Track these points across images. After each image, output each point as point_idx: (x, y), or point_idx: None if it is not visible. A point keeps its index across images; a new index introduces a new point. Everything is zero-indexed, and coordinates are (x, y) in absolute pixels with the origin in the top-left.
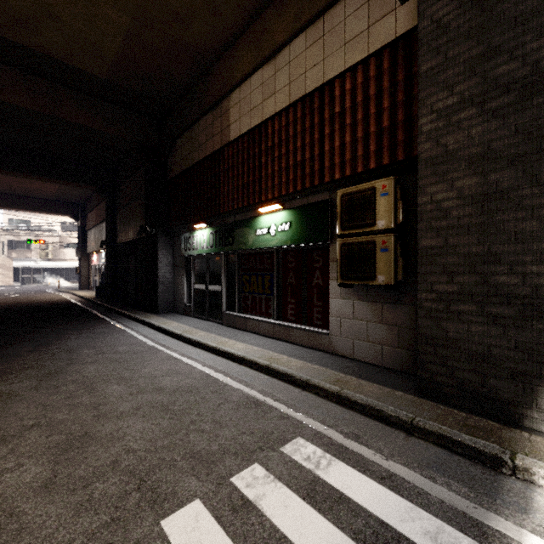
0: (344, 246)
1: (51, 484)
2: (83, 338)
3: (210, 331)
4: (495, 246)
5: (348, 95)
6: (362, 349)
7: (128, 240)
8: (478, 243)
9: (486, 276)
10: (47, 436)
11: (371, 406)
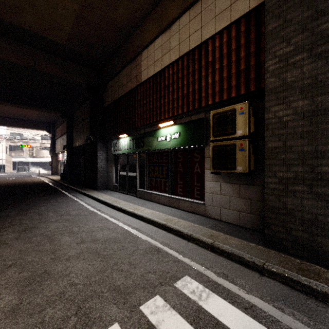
0: (215, 147)
1: (17, 309)
2: (50, 205)
3: (129, 201)
4: (321, 146)
5: (217, 50)
6: (226, 214)
7: (80, 145)
8: (308, 144)
9: (314, 167)
10: (19, 273)
11: (235, 254)
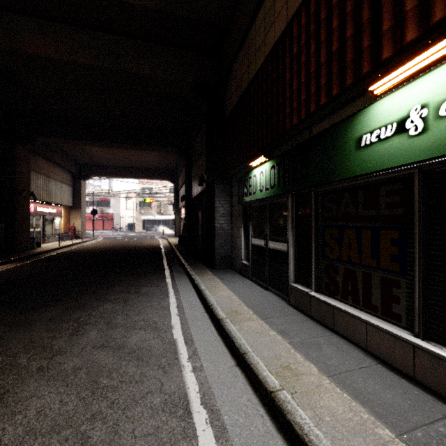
0: None
1: None
2: (119, 302)
3: (268, 319)
4: None
5: None
6: None
7: (198, 193)
8: None
9: None
10: None
11: None
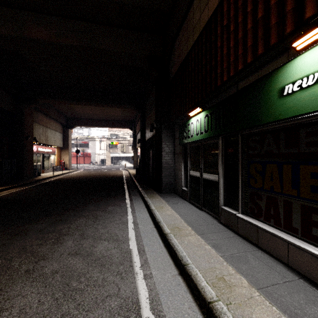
0: None
1: None
2: (90, 217)
3: (204, 235)
4: None
5: None
6: None
7: (149, 137)
8: None
9: None
10: None
11: None
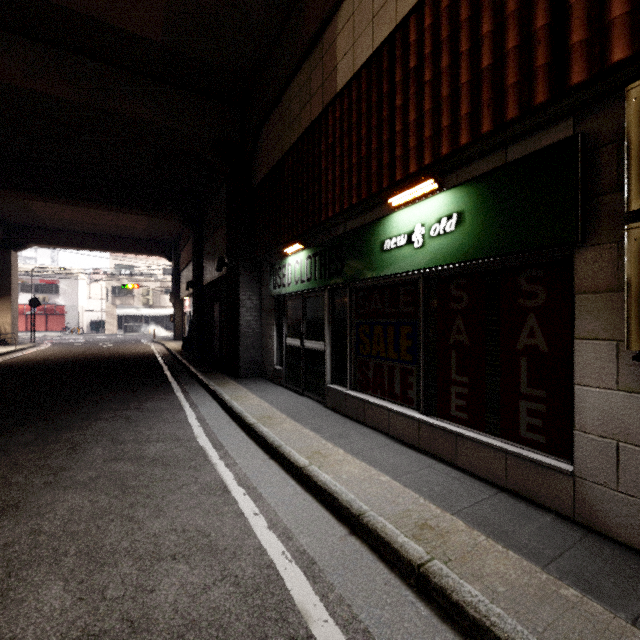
0: None
1: None
2: (118, 419)
3: (303, 421)
4: None
5: None
6: None
7: (213, 280)
8: None
9: None
10: None
11: None
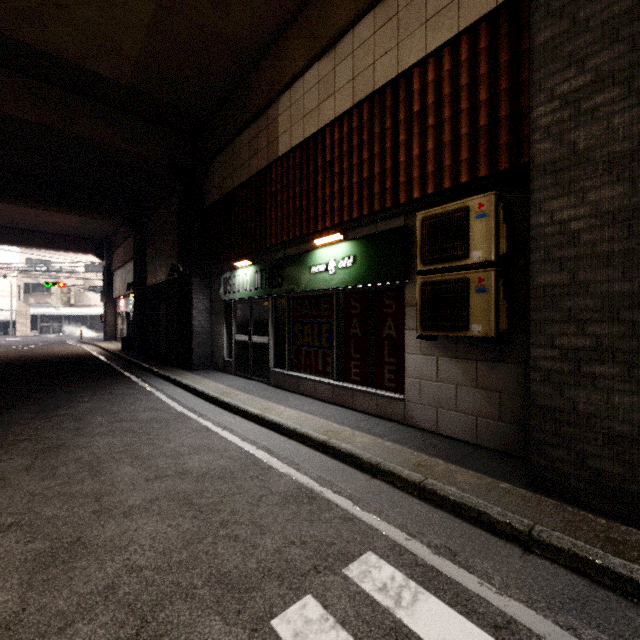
0: (426, 285)
1: (15, 622)
2: (99, 401)
3: (253, 394)
4: None
5: (430, 88)
6: (449, 421)
7: (159, 282)
8: (624, 278)
9: (636, 325)
10: (26, 542)
11: (469, 506)
